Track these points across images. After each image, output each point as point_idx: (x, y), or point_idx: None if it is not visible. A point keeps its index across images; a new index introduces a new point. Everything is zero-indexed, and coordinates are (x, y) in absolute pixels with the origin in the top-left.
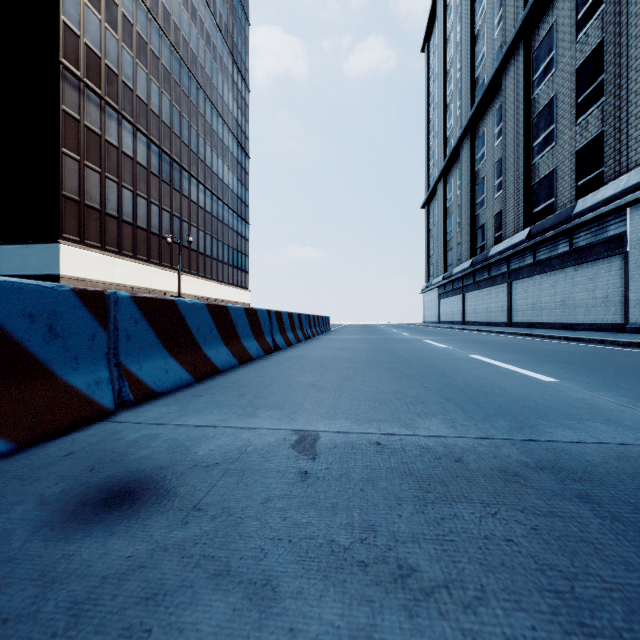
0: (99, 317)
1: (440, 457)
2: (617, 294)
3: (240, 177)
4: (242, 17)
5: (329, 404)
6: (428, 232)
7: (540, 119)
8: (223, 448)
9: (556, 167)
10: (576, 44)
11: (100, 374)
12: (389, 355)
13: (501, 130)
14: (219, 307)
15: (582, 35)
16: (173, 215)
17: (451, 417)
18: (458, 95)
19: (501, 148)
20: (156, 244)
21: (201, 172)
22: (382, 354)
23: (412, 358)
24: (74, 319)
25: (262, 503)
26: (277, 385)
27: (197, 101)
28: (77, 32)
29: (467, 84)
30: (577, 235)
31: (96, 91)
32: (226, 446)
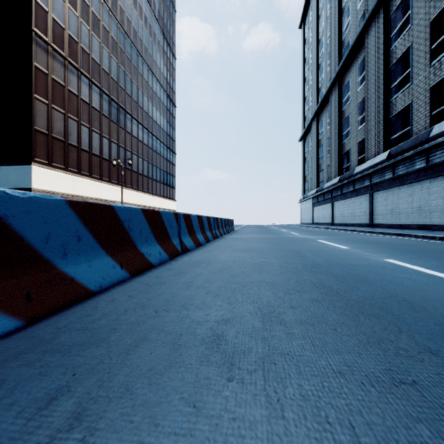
0: None
1: None
2: None
3: (169, 120)
4: (170, 6)
5: None
6: (304, 158)
7: (397, 66)
8: None
9: (412, 102)
10: (430, 2)
11: None
12: (299, 259)
13: (363, 78)
14: (97, 206)
15: None
16: (119, 146)
17: None
18: (328, 56)
19: (363, 92)
20: (107, 167)
21: (140, 115)
22: (291, 258)
23: (328, 264)
24: None
25: None
26: (154, 340)
27: (137, 64)
28: (46, 9)
29: (335, 46)
30: (433, 154)
31: (61, 53)
32: None
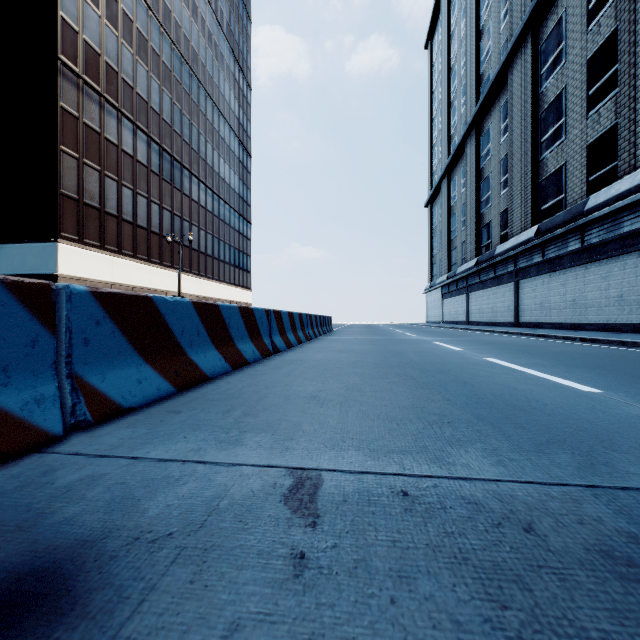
0: (42, 317)
1: (500, 522)
2: (632, 293)
3: (242, 176)
4: (244, 15)
5: (334, 425)
6: (431, 231)
7: (549, 113)
8: (186, 502)
9: (566, 162)
10: (587, 34)
11: (43, 389)
12: (398, 358)
13: (507, 126)
14: (208, 306)
15: (594, 25)
16: (174, 214)
17: (493, 446)
18: (462, 91)
19: (507, 144)
20: (156, 243)
21: (202, 171)
22: (390, 357)
23: (424, 362)
24: (3, 319)
25: (224, 637)
26: (272, 397)
27: (198, 99)
28: (76, 28)
29: (472, 80)
30: (589, 232)
31: (95, 88)
32: (191, 498)
